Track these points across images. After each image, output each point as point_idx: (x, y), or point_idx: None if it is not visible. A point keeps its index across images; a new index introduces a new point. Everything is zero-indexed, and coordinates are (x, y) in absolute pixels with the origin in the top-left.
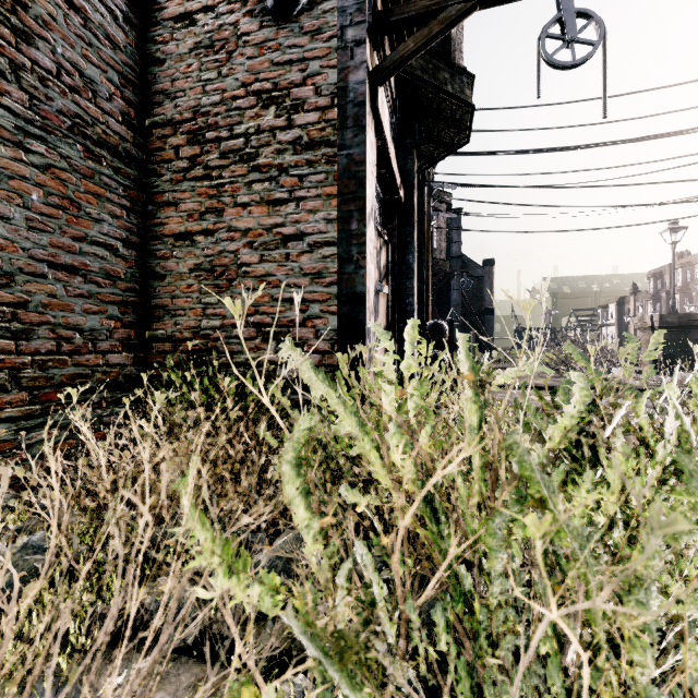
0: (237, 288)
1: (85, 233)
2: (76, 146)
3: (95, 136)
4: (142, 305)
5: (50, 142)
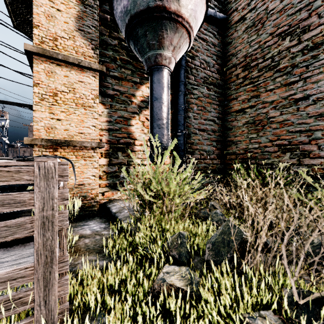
0: (266, 129)
1: (206, 117)
2: (204, 88)
3: (209, 82)
4: (222, 141)
5: (198, 89)
